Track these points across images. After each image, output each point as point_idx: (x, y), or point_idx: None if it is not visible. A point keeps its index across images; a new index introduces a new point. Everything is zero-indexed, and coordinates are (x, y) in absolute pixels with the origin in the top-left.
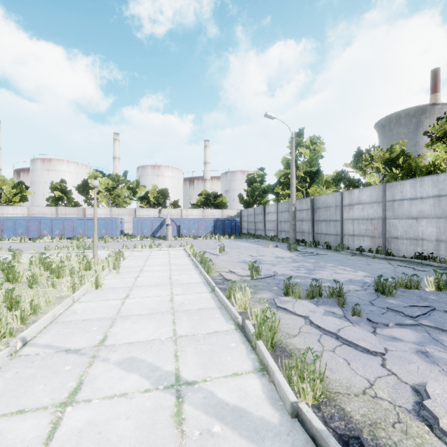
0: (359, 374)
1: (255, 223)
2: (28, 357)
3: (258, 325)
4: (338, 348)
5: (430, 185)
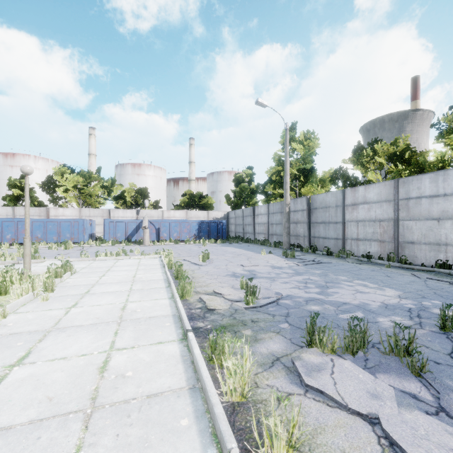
0: None
1: (244, 225)
2: None
3: None
4: None
5: None
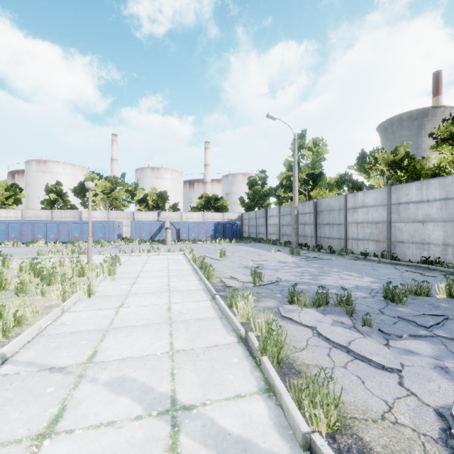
0: (375, 395)
1: (257, 226)
2: (6, 377)
3: (263, 340)
4: (350, 364)
5: (437, 188)
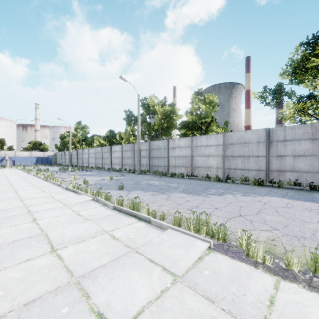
0: None
1: (62, 159)
2: None
3: (28, 170)
4: None
5: (93, 150)
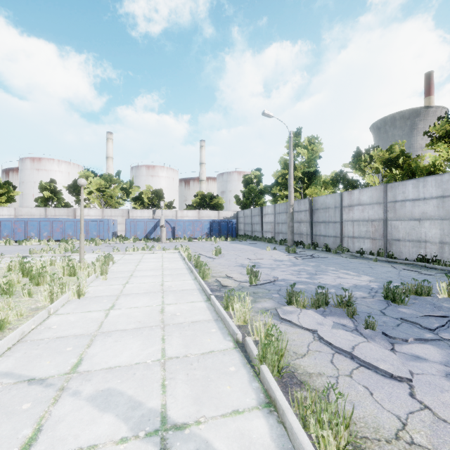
0: (386, 409)
1: (252, 224)
2: None
3: (262, 347)
4: (355, 372)
5: (433, 185)
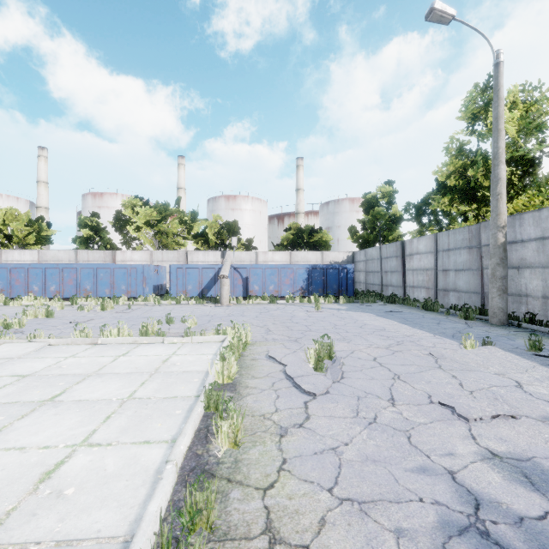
0: None
1: (383, 273)
2: None
3: None
4: None
5: None
